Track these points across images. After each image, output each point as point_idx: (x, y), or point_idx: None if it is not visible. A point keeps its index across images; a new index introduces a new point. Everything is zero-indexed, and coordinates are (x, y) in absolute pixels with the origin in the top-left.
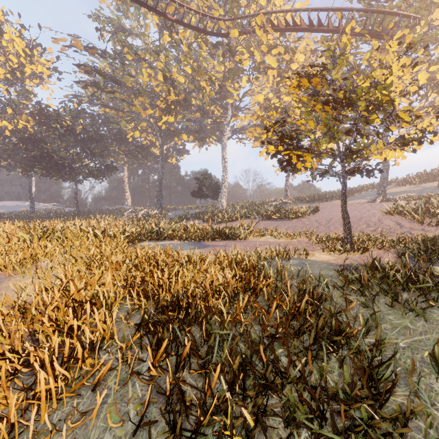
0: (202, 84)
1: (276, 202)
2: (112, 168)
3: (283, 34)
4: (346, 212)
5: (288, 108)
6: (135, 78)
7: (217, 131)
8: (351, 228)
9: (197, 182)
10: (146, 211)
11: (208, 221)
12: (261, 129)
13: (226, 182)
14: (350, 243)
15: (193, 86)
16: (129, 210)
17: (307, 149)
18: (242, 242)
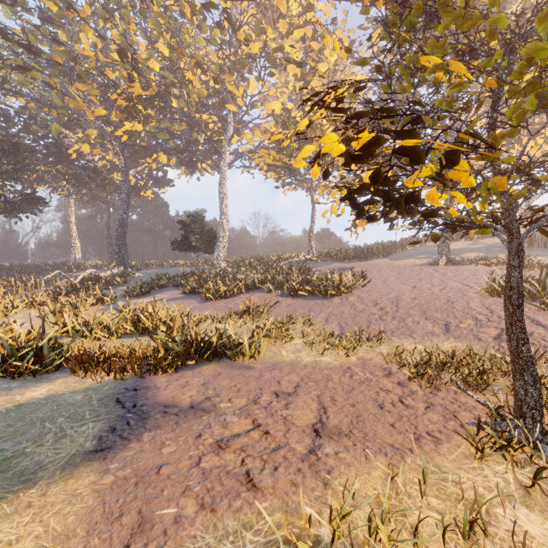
0: (187, 75)
1: (296, 257)
2: (36, 199)
3: (311, 8)
4: (524, 334)
5: (315, 126)
6: (67, 48)
7: (214, 154)
8: (447, 324)
9: (181, 228)
10: (93, 272)
11: (193, 293)
12: (277, 154)
13: (225, 228)
14: (540, 422)
15: (171, 75)
16: (53, 274)
17: (480, 138)
18: (246, 373)
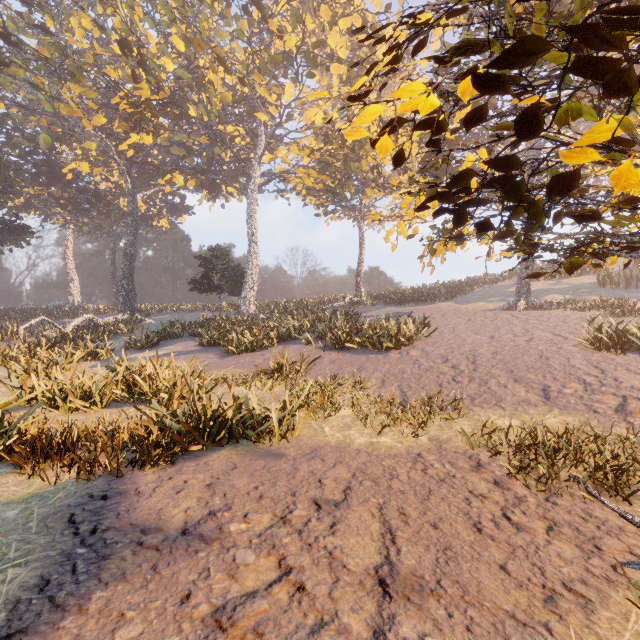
0: (208, 75)
1: (340, 300)
2: (21, 228)
3: None
4: None
5: (364, 140)
6: (55, 37)
7: (241, 175)
8: (546, 389)
9: (200, 264)
10: (89, 318)
11: (213, 344)
12: (318, 174)
13: (254, 264)
14: None
15: (186, 74)
16: (35, 320)
17: None
18: (273, 466)
